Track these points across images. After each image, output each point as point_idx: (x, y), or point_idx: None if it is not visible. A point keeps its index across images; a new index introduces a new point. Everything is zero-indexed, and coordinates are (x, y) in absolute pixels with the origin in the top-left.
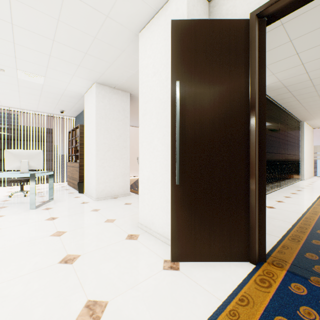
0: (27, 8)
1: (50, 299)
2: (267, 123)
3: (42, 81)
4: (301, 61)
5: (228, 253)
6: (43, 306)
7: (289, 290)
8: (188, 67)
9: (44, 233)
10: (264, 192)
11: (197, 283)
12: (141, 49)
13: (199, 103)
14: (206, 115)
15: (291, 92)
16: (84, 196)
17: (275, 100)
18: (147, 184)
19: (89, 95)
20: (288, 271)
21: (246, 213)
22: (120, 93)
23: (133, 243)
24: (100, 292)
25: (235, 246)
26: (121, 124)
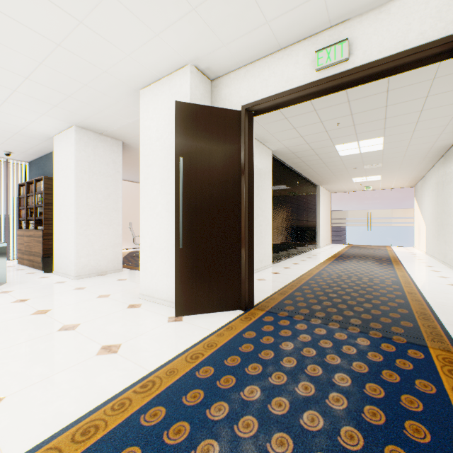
0: (2, 47)
1: (64, 350)
2: (279, 188)
3: None
4: (300, 134)
5: (224, 304)
6: (60, 354)
7: (262, 320)
8: (191, 145)
9: (20, 313)
10: (252, 252)
11: (197, 326)
12: (143, 108)
13: (200, 177)
14: (206, 187)
15: (300, 158)
16: (55, 276)
17: (288, 164)
18: (150, 252)
19: (64, 140)
20: (267, 311)
21: (239, 270)
22: (110, 141)
23: (136, 310)
24: (112, 340)
25: (230, 298)
26: (110, 180)
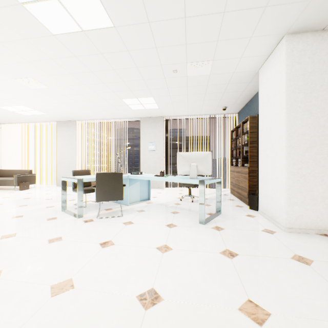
0: None
1: None
2: None
3: (209, 70)
4: None
5: None
6: None
7: None
8: None
9: (225, 291)
10: None
11: None
12: None
13: None
14: None
15: None
16: (260, 217)
17: None
18: None
19: (269, 65)
20: None
21: None
22: None
23: None
24: None
25: None
26: None
